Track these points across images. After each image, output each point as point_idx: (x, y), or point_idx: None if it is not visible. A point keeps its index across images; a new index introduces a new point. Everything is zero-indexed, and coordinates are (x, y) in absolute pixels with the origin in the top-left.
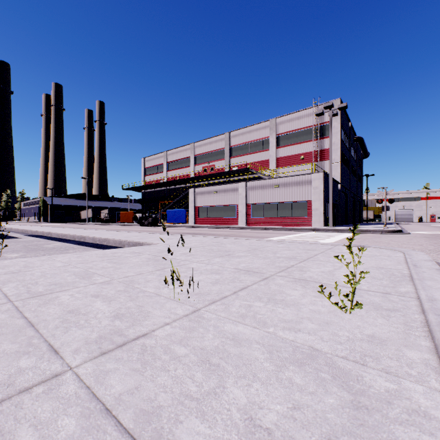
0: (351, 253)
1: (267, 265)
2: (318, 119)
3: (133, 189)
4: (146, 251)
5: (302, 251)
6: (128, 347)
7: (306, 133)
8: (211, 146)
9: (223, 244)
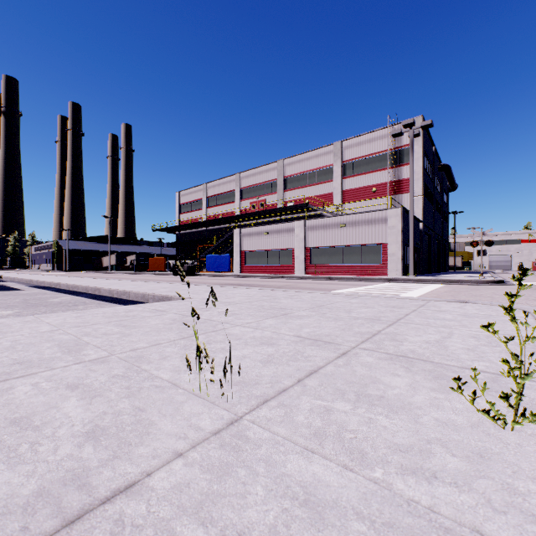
0: (514, 320)
1: (341, 331)
2: (394, 142)
3: (166, 230)
4: (173, 308)
5: (385, 310)
6: (84, 527)
7: (380, 159)
8: (261, 176)
9: (277, 299)
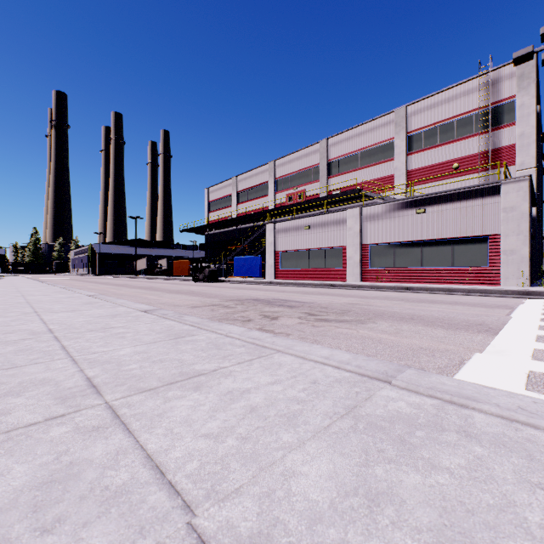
0: None
1: None
2: (489, 96)
3: (194, 231)
4: None
5: None
6: None
7: (464, 123)
8: (299, 162)
9: None
